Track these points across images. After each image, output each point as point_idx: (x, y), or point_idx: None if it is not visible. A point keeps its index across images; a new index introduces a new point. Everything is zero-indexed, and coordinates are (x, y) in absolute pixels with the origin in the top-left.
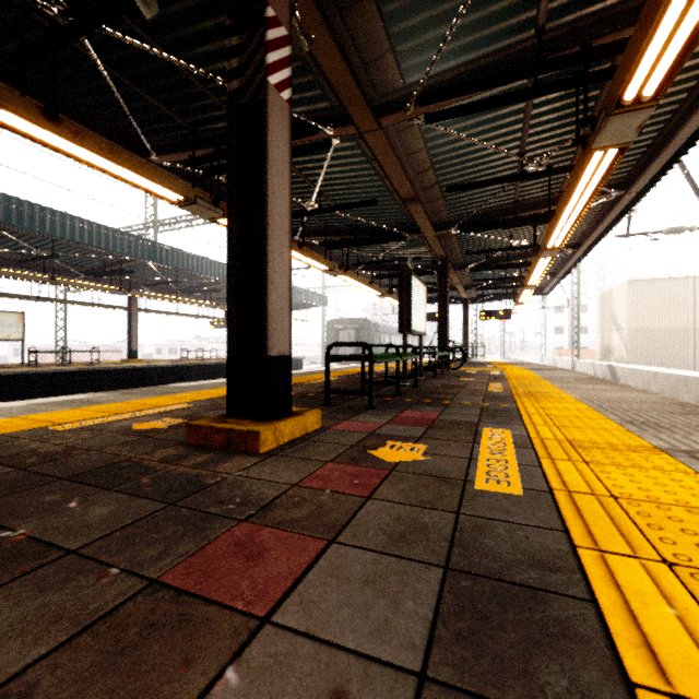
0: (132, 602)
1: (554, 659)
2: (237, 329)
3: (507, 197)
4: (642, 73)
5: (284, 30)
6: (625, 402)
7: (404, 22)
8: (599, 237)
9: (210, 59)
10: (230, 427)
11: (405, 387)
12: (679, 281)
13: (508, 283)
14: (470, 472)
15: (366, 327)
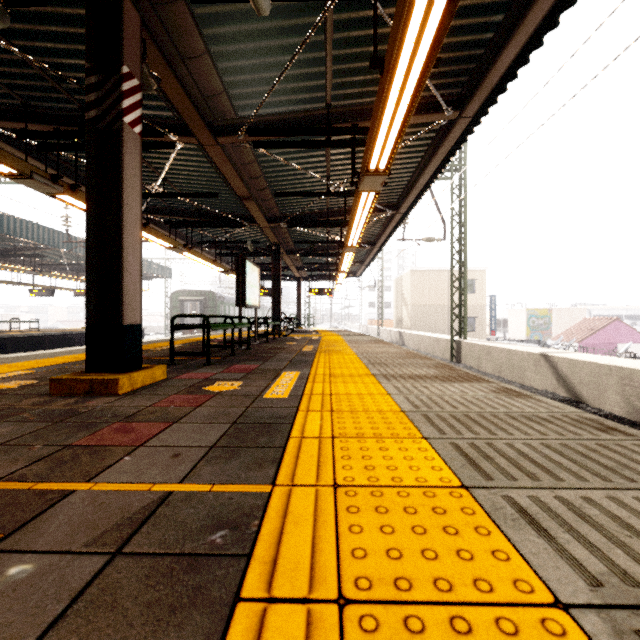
0: (60, 452)
1: (266, 437)
2: (95, 304)
3: (322, 204)
4: (375, 158)
5: (136, 80)
6: (381, 353)
7: (235, 77)
8: (386, 239)
9: (53, 53)
10: (93, 378)
11: (240, 350)
12: (440, 272)
13: (330, 267)
14: (264, 392)
15: (211, 299)
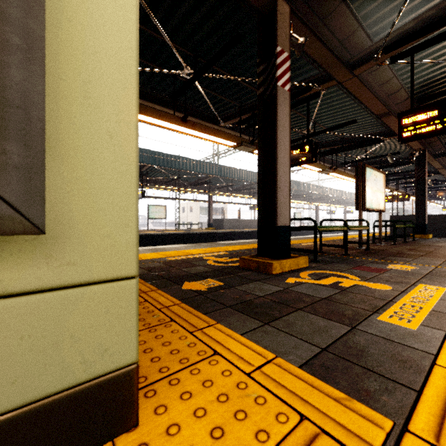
0: None
1: None
2: None
3: None
4: None
5: None
6: None
7: None
8: None
9: None
10: None
11: None
12: None
13: None
14: None
15: (401, 212)
